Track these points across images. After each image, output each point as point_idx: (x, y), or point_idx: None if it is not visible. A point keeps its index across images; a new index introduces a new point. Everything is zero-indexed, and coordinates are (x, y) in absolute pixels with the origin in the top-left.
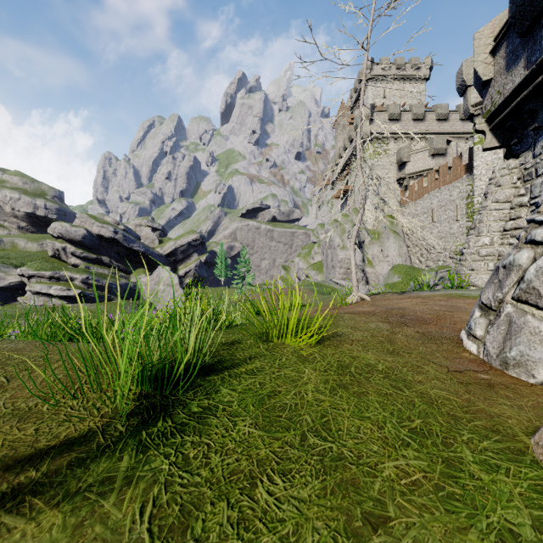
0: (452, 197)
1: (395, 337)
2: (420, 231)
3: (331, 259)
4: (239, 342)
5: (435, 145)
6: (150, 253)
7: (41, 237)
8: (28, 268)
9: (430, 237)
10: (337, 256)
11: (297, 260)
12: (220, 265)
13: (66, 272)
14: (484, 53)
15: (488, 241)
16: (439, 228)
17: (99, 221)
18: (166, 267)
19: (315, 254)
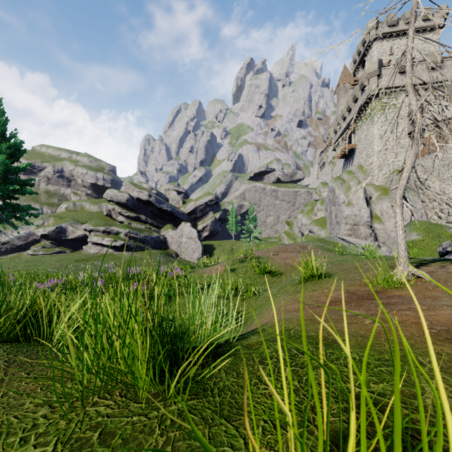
0: None
1: None
2: (438, 184)
3: (335, 215)
4: None
5: None
6: (175, 212)
7: (100, 201)
8: (89, 224)
9: None
10: (342, 213)
11: (300, 216)
12: (231, 222)
13: (114, 228)
14: None
15: None
16: None
17: (138, 187)
18: (188, 223)
19: (317, 211)
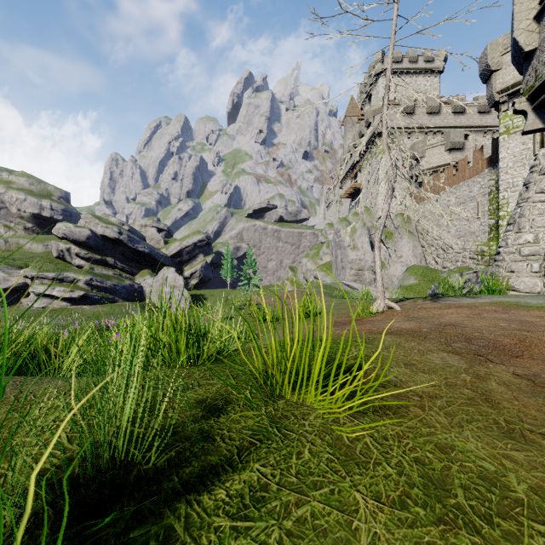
0: (472, 193)
1: (489, 387)
2: (436, 230)
3: (341, 259)
4: (226, 397)
5: (452, 139)
6: (155, 254)
7: (47, 238)
8: (31, 269)
9: (447, 237)
10: (347, 257)
11: (305, 260)
12: (226, 267)
13: (70, 274)
14: (526, 20)
15: (531, 238)
16: (457, 227)
17: (104, 221)
18: (171, 268)
19: (323, 255)
